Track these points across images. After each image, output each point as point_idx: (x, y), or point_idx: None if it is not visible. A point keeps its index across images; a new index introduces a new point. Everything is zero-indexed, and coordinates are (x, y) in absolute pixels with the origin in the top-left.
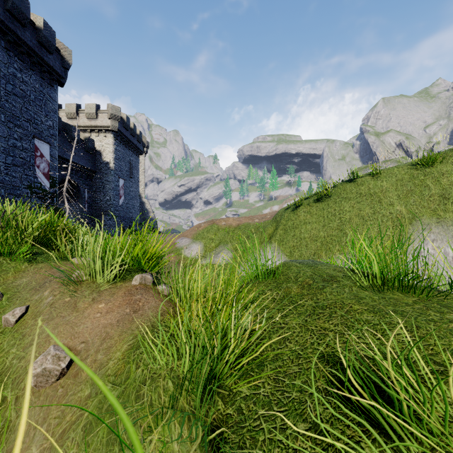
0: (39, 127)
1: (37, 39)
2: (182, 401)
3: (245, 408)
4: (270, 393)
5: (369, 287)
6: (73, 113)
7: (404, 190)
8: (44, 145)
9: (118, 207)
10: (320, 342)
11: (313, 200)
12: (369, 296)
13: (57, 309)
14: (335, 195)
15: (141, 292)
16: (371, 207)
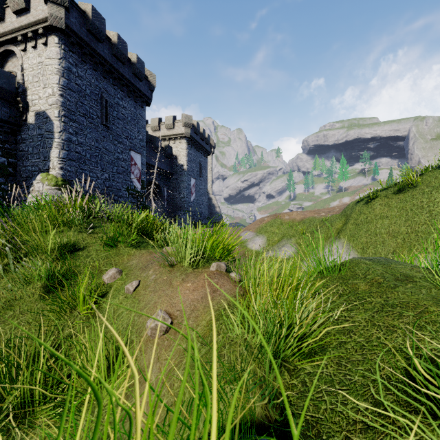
0: (134, 141)
1: (132, 72)
2: (255, 365)
3: (309, 382)
4: (332, 374)
5: None
6: (156, 126)
7: None
8: (137, 155)
9: (190, 203)
10: (387, 338)
11: (393, 191)
12: None
13: (159, 284)
14: (423, 184)
15: (217, 277)
16: None
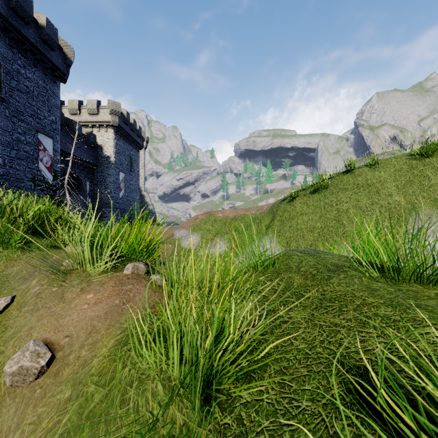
0: (43, 121)
1: (40, 36)
2: (173, 408)
3: (246, 418)
4: (274, 401)
5: (380, 277)
6: (76, 109)
7: (403, 181)
8: (47, 139)
9: (118, 200)
10: (332, 341)
11: (310, 191)
12: (383, 287)
13: (43, 300)
14: (332, 186)
15: (132, 282)
16: (369, 198)
